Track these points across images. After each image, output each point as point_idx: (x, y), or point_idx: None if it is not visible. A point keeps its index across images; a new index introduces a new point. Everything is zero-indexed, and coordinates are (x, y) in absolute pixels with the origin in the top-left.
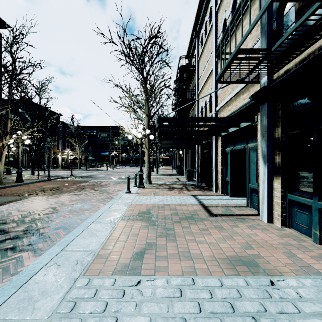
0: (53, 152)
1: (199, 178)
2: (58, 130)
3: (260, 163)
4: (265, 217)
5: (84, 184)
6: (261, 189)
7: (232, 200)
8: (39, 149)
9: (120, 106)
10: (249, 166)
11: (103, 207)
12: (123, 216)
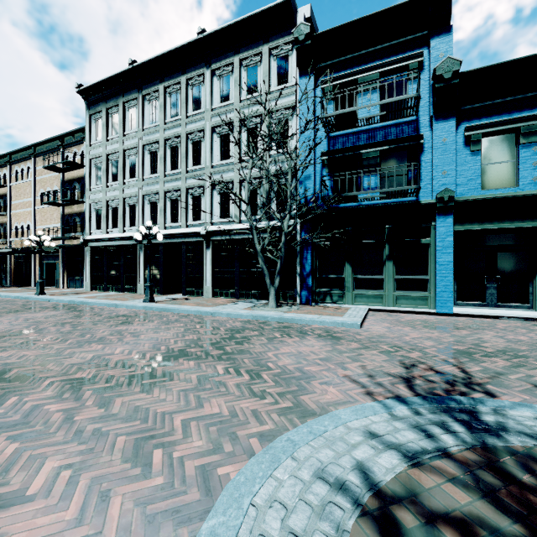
0: None
1: (12, 282)
2: None
3: (60, 269)
4: (62, 287)
5: None
6: (61, 278)
7: (48, 287)
8: None
9: None
10: (57, 270)
11: None
12: None
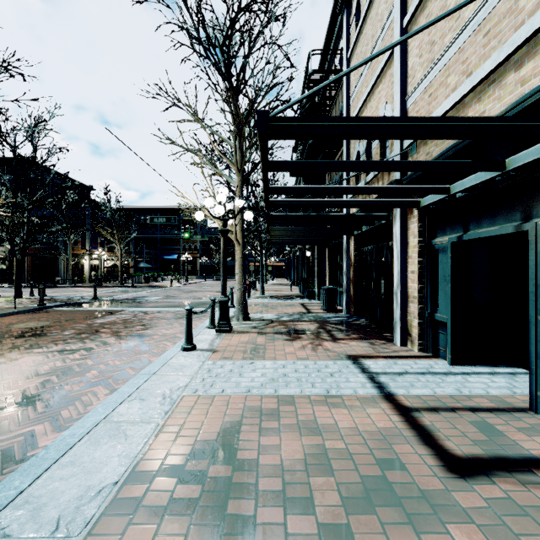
0: (74, 254)
1: (351, 306)
2: (82, 213)
3: None
4: None
5: (106, 321)
6: None
7: (468, 381)
8: (49, 248)
9: (181, 151)
10: None
11: (87, 415)
12: (127, 473)
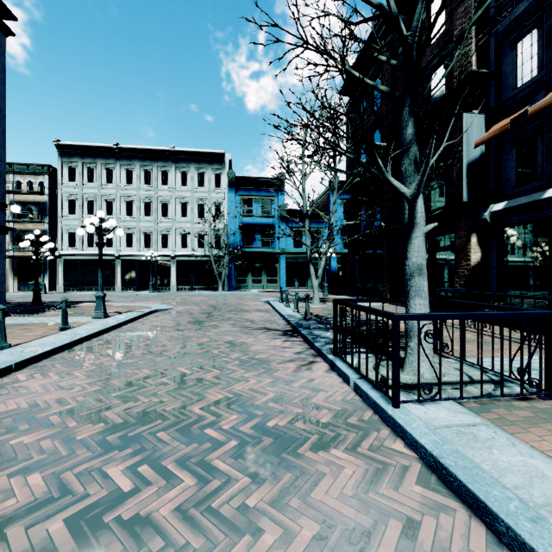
0: None
1: None
2: None
3: (10, 275)
4: (12, 290)
5: None
6: (10, 283)
7: None
8: None
9: None
10: None
11: None
12: None
